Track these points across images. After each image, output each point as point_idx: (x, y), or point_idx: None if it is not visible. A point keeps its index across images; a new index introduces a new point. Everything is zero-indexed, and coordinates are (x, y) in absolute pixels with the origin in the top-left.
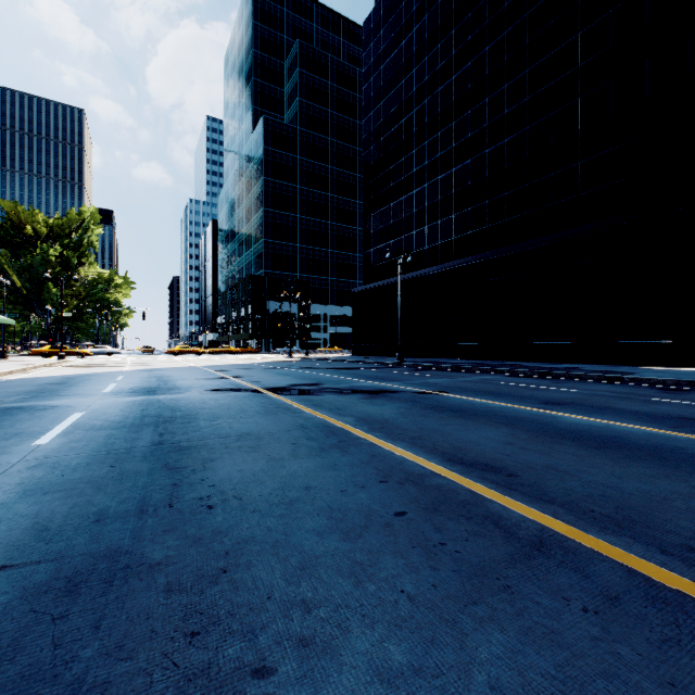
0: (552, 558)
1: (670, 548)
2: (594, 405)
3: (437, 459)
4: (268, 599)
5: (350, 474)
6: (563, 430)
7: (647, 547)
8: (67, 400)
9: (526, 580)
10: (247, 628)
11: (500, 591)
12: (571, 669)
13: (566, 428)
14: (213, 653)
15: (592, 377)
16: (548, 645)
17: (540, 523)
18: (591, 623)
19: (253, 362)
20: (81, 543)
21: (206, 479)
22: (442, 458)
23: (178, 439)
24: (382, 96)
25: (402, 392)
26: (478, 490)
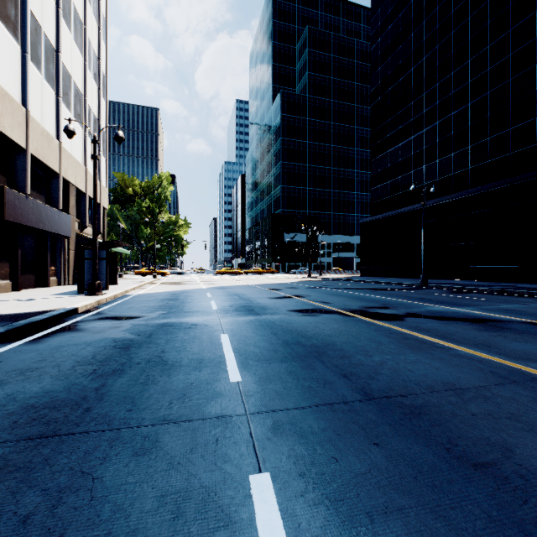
0: None
1: None
2: None
3: None
4: None
5: None
6: None
7: None
8: (197, 317)
9: None
10: None
11: None
12: None
13: None
14: None
15: None
16: None
17: None
18: None
19: (287, 281)
20: None
21: None
22: None
23: (378, 387)
24: (390, 52)
25: (509, 322)
26: None
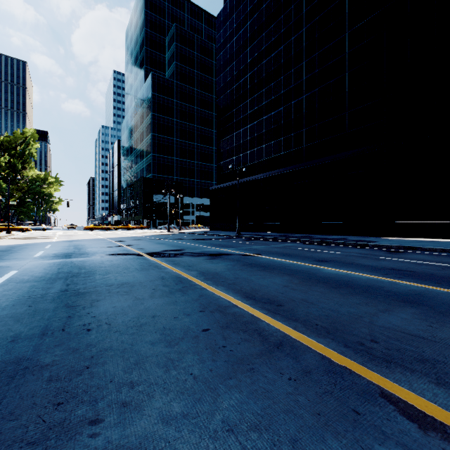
0: (283, 352)
1: (350, 344)
2: (345, 262)
3: (239, 297)
4: (110, 382)
5: (183, 307)
6: (320, 277)
7: (338, 344)
8: (7, 262)
9: (264, 364)
10: (93, 398)
11: (247, 371)
12: (269, 409)
13: (323, 276)
14: (68, 413)
15: (351, 244)
16: (262, 398)
17: (284, 333)
18: (290, 386)
19: (143, 235)
20: None
21: (91, 313)
22: (242, 296)
23: (79, 287)
24: (228, 64)
25: (233, 255)
26: (256, 314)
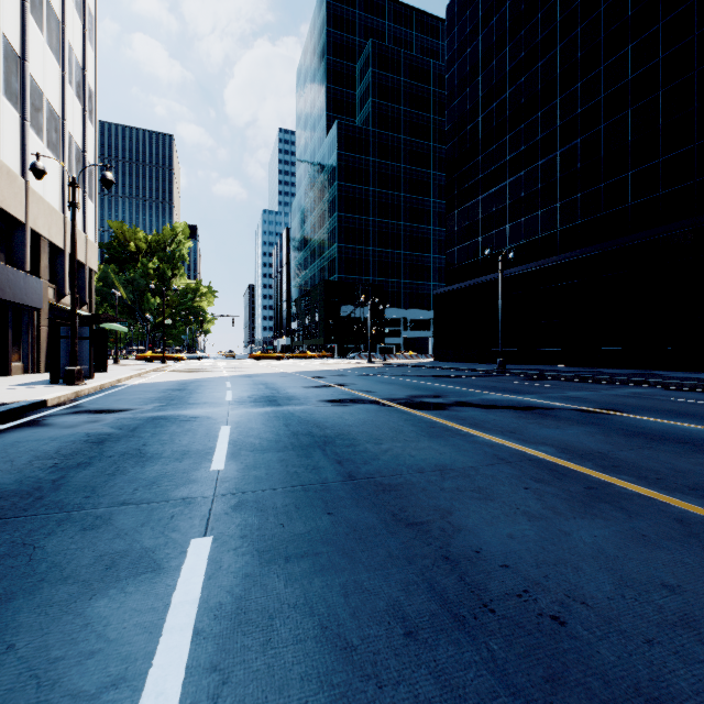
0: None
1: None
2: None
3: None
4: None
5: (697, 559)
6: None
7: None
8: (201, 409)
9: None
10: None
11: None
12: None
13: None
14: None
15: None
16: None
17: None
18: None
19: (338, 367)
20: (435, 695)
21: (481, 550)
22: None
23: (366, 471)
24: (469, 82)
25: (559, 409)
26: None
